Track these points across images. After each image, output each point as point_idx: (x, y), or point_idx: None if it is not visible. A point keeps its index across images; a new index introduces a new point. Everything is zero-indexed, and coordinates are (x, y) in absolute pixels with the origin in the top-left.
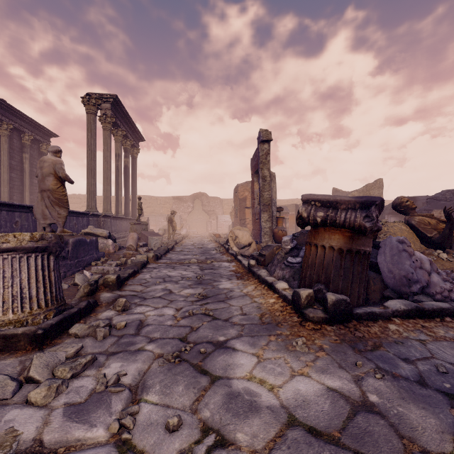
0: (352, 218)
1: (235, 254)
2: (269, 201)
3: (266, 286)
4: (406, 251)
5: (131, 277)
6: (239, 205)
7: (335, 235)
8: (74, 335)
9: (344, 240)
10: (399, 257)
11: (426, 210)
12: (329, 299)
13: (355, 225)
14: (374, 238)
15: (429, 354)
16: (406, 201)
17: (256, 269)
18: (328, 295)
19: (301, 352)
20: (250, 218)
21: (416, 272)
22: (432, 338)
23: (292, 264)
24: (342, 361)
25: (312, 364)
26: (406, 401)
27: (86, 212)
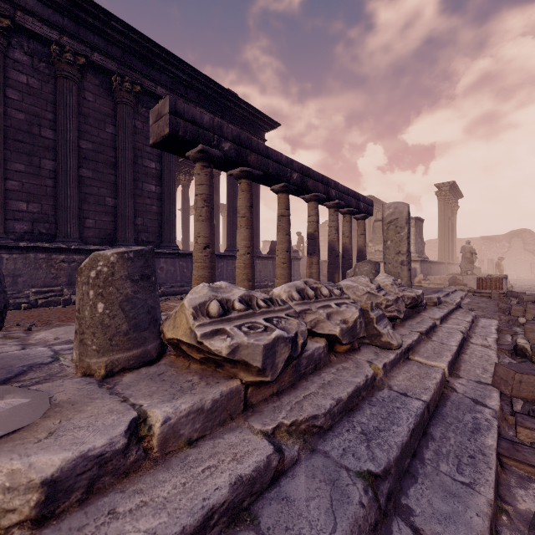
0: None
1: None
2: None
3: None
4: None
5: None
6: None
7: None
8: None
9: None
10: None
11: None
12: None
13: None
14: None
15: None
16: None
17: None
18: None
19: None
20: None
21: None
22: None
23: None
24: None
25: None
26: None
27: (443, 262)
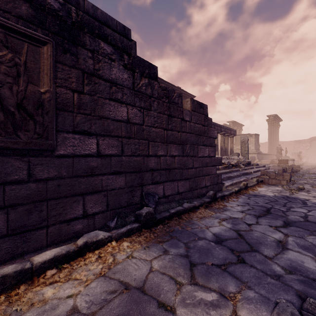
0: None
1: None
2: None
3: None
4: None
5: None
6: None
7: None
8: None
9: None
10: None
11: None
12: None
13: None
14: None
15: None
16: None
17: None
18: None
19: None
20: None
21: None
22: None
23: None
24: None
25: None
26: None
27: (270, 154)
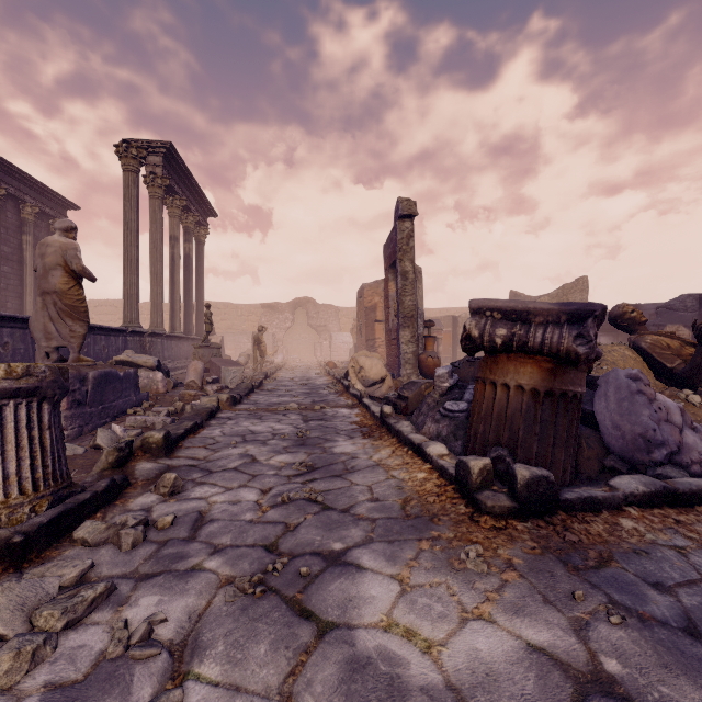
0: (555, 338)
1: (359, 395)
2: (412, 310)
3: (410, 449)
4: (643, 393)
5: (190, 435)
6: (365, 317)
7: (525, 366)
8: (82, 541)
9: (541, 376)
10: (632, 404)
11: (656, 325)
12: (519, 476)
13: (560, 351)
14: (587, 371)
15: (696, 574)
16: (630, 310)
17: (393, 420)
18: (517, 469)
19: (475, 572)
20: (383, 338)
21: (661, 429)
22: (695, 542)
23: (453, 413)
24: (548, 589)
25: (496, 596)
26: (671, 672)
27: (123, 328)
